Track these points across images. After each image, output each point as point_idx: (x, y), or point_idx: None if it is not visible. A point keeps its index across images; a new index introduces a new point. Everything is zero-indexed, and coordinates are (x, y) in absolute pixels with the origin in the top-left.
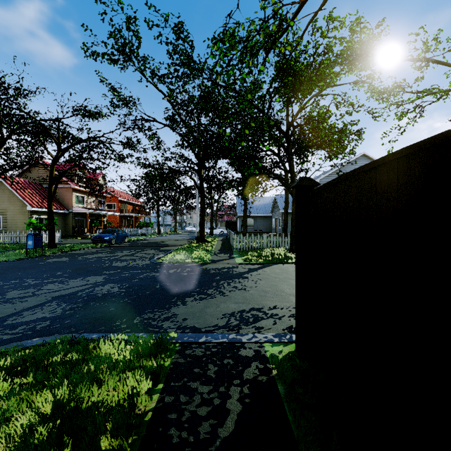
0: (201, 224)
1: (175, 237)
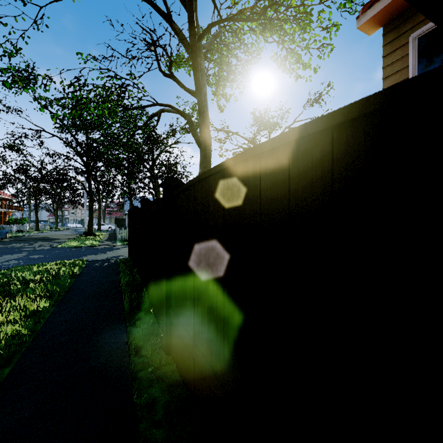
0: (90, 221)
1: (61, 233)
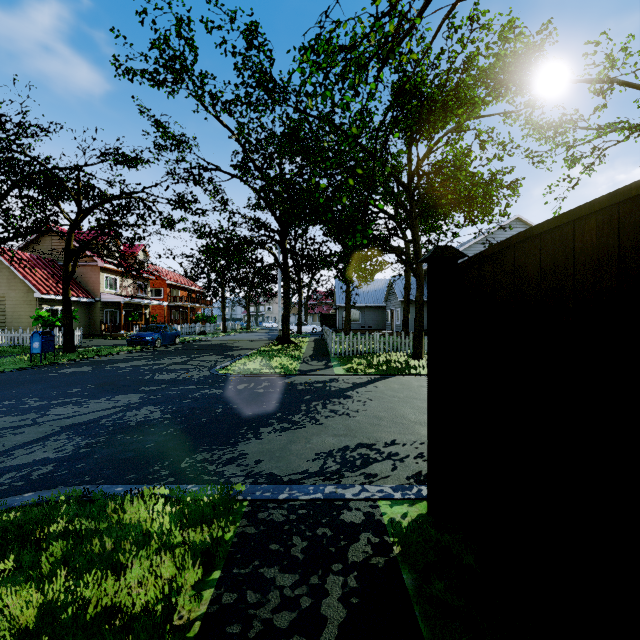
0: (285, 318)
1: (248, 337)
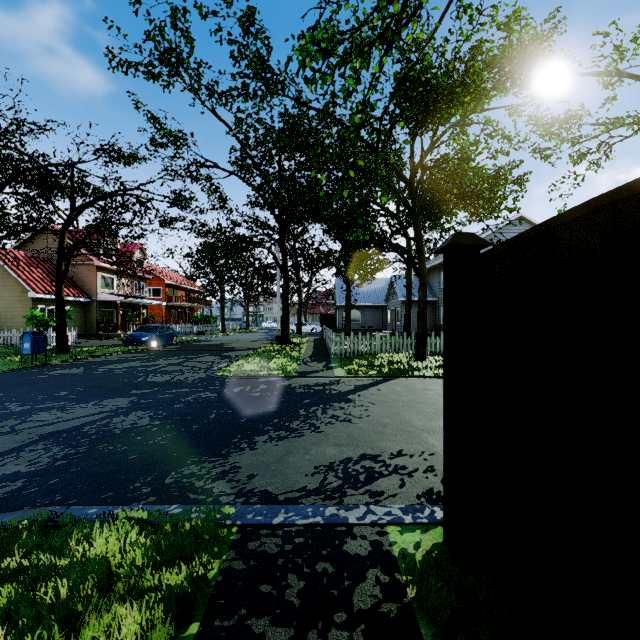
0: (284, 318)
1: (247, 337)
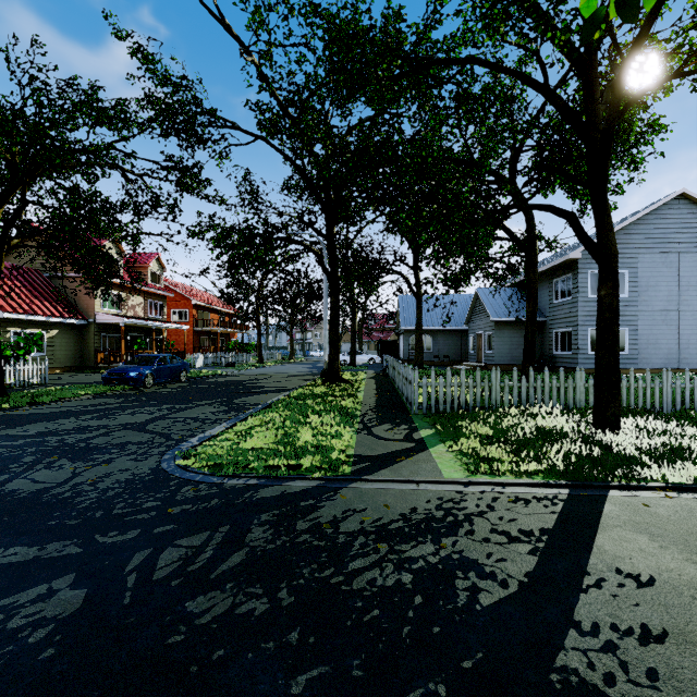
0: (333, 345)
1: (286, 370)
